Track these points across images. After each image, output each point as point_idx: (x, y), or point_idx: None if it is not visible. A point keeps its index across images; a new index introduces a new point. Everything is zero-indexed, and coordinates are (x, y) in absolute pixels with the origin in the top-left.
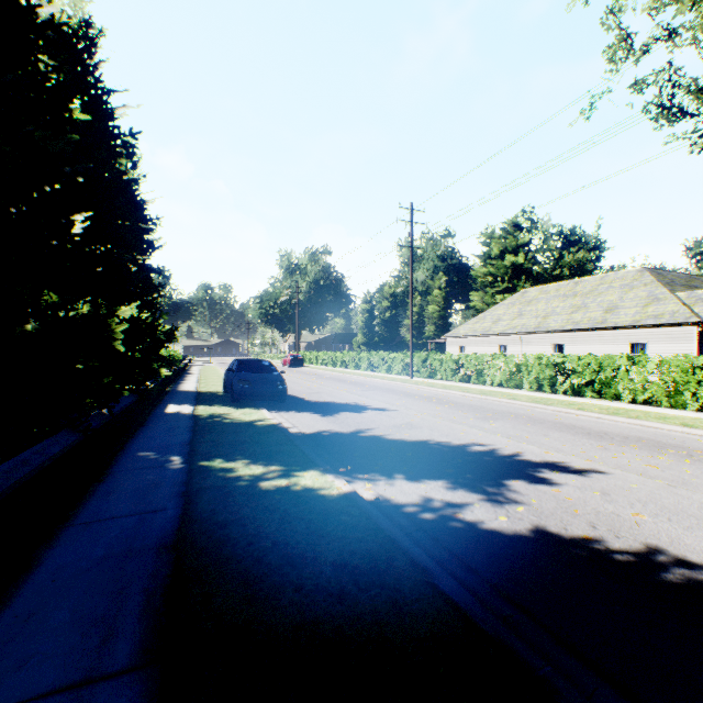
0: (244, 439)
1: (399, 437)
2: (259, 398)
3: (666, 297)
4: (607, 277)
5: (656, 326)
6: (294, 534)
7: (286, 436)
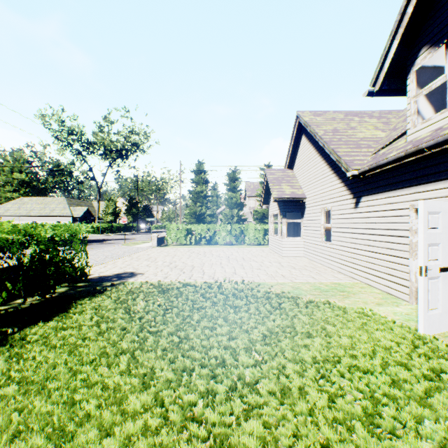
0: None
1: None
2: None
3: (68, 208)
4: (55, 199)
5: (63, 216)
6: None
7: None
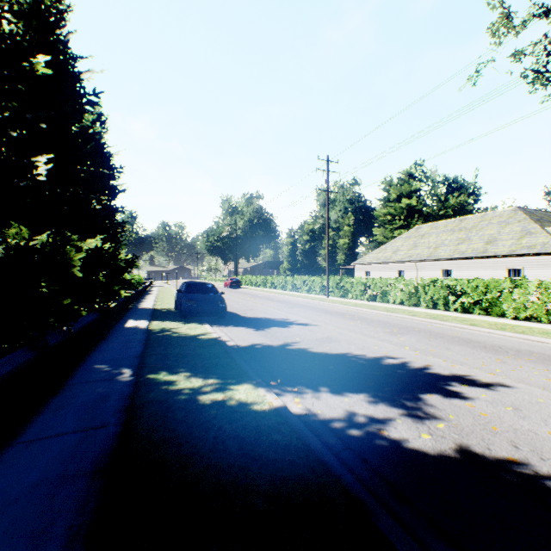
0: (188, 352)
1: (321, 350)
2: (203, 314)
3: (537, 231)
4: (487, 215)
5: (529, 255)
6: (227, 456)
7: (224, 349)
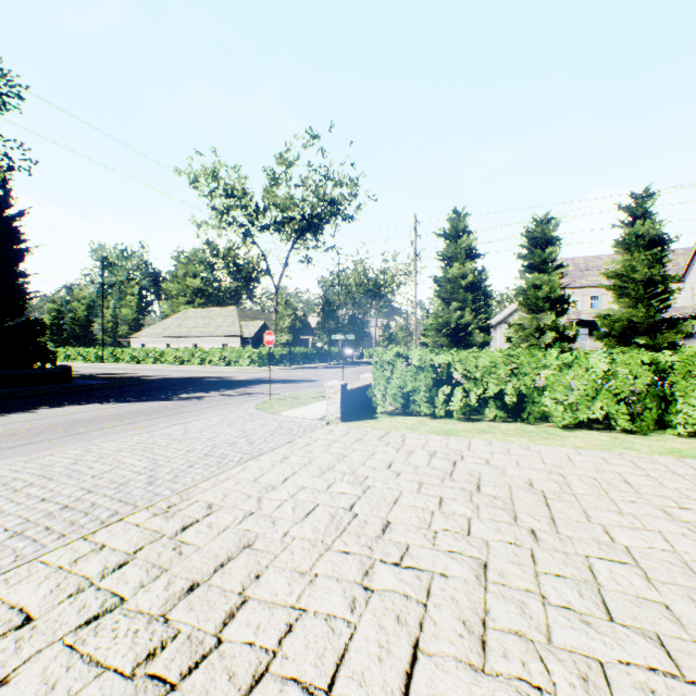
0: None
1: (97, 373)
2: None
3: (237, 323)
4: (224, 310)
5: (229, 337)
6: (77, 377)
7: None
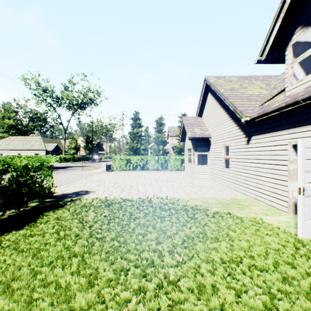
0: None
1: None
2: None
3: (43, 144)
4: (34, 137)
5: (39, 150)
6: None
7: None
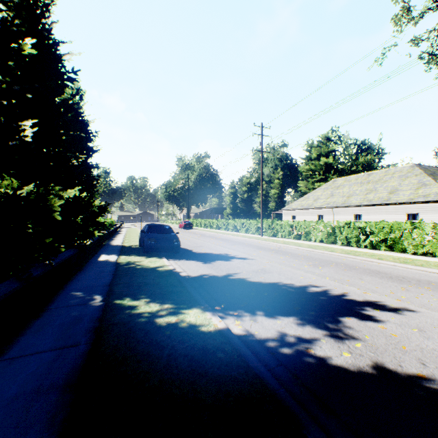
0: (148, 282)
1: (257, 280)
2: (161, 250)
3: (431, 183)
4: (390, 170)
5: (425, 202)
6: (179, 372)
7: (177, 279)
